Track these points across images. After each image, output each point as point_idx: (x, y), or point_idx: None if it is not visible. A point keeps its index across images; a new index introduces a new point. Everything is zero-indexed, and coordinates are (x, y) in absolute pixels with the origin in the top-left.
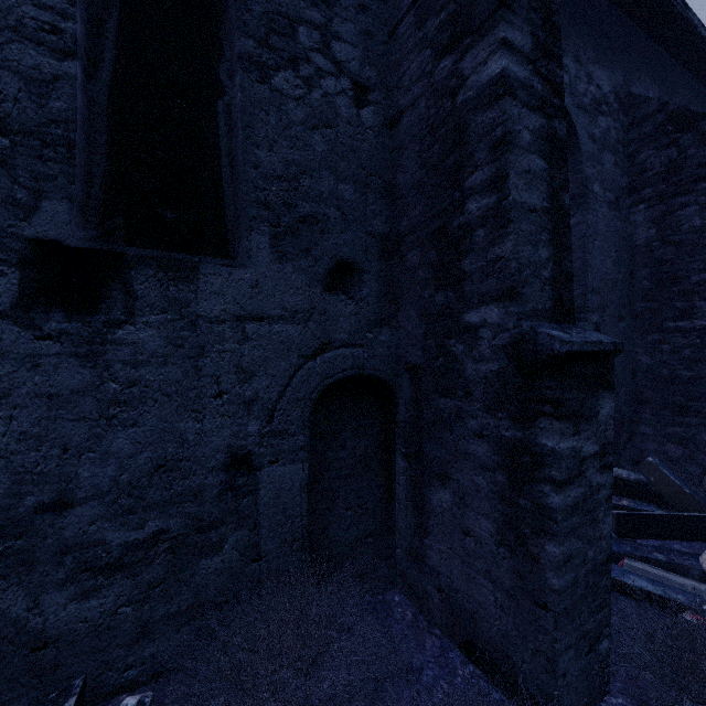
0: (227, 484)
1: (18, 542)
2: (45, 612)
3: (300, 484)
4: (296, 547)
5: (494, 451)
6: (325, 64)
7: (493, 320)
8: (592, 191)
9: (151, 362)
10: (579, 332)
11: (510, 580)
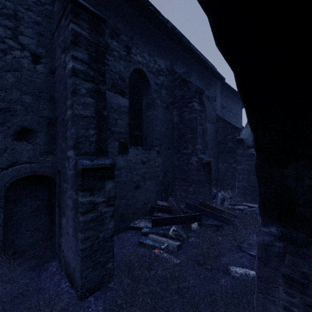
0: None
1: None
2: None
3: None
4: None
5: (72, 203)
6: (15, 44)
7: (72, 155)
8: (156, 103)
9: None
10: (100, 160)
11: (74, 249)
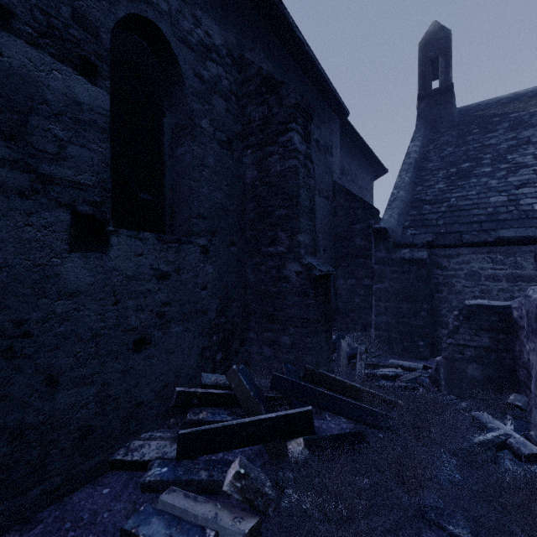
0: None
1: None
2: None
3: None
4: None
5: None
6: None
7: None
8: (200, 125)
9: None
10: None
11: None
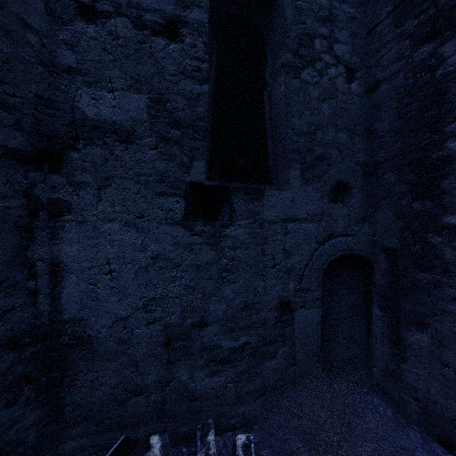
0: (278, 319)
1: (184, 342)
2: (195, 381)
3: (316, 321)
4: (314, 360)
5: None
6: (330, 59)
7: None
8: None
9: (241, 247)
10: None
11: None
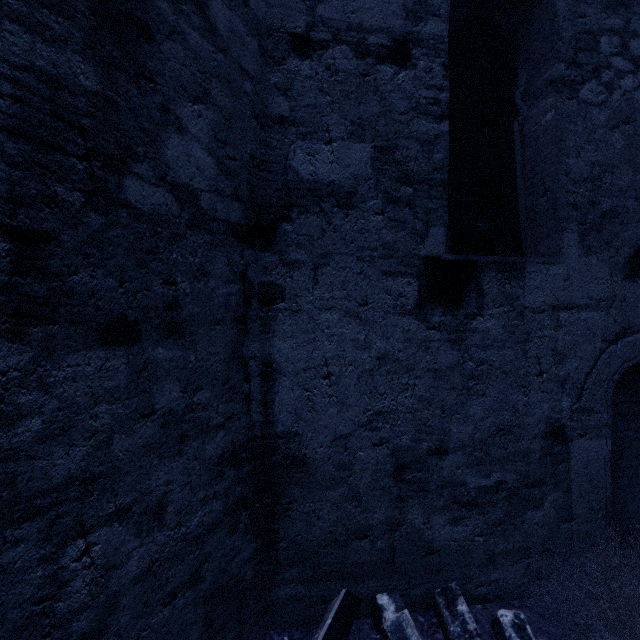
0: (546, 451)
1: (418, 474)
2: (433, 528)
3: (604, 458)
4: (600, 516)
5: None
6: (624, 64)
7: None
8: None
9: (493, 346)
10: None
11: None
